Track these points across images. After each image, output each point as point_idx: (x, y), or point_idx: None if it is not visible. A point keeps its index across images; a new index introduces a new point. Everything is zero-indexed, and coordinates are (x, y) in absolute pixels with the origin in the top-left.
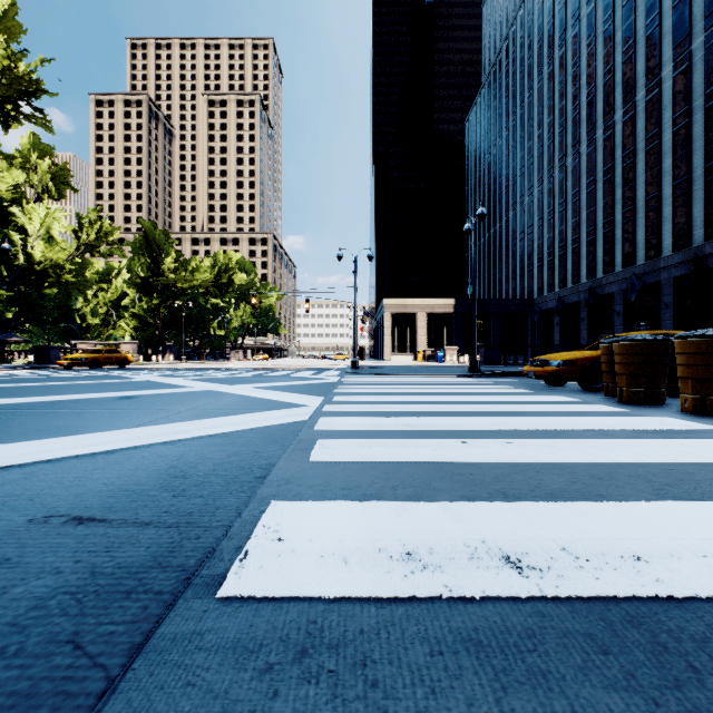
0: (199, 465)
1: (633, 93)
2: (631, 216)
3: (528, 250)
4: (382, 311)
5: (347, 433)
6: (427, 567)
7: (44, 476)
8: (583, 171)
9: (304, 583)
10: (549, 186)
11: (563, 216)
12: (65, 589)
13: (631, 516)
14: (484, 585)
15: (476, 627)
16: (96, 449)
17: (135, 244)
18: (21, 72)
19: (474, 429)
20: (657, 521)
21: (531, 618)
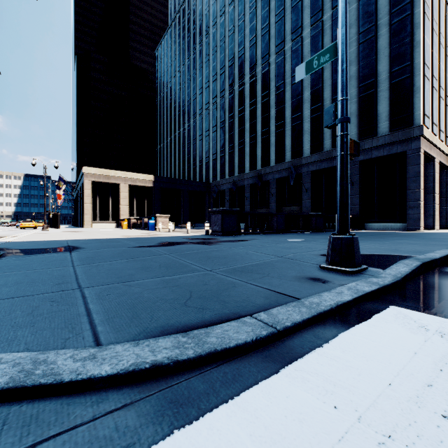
0: None
1: (283, 44)
2: (282, 128)
3: (206, 147)
4: (82, 179)
5: None
6: None
7: None
8: (247, 94)
9: None
10: (222, 103)
11: (232, 125)
12: None
13: None
14: None
15: None
16: None
17: None
18: None
19: None
20: None
21: None
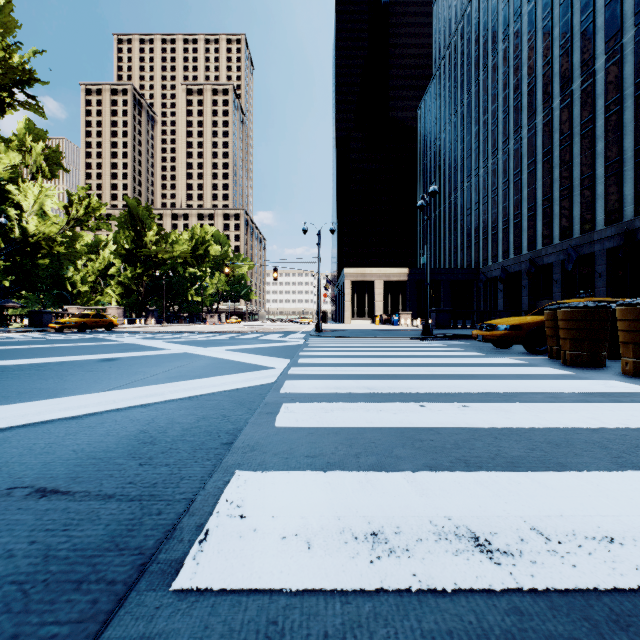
0: (169, 430)
1: (569, 82)
2: (567, 194)
3: (475, 224)
4: (343, 279)
5: (311, 396)
6: (393, 550)
7: (16, 442)
8: (524, 153)
9: (265, 571)
10: (494, 167)
11: (506, 194)
12: (13, 578)
13: (595, 488)
14: (454, 574)
15: (450, 630)
16: (71, 413)
17: (120, 219)
18: (16, 63)
19: (430, 392)
20: (623, 495)
21: (509, 618)
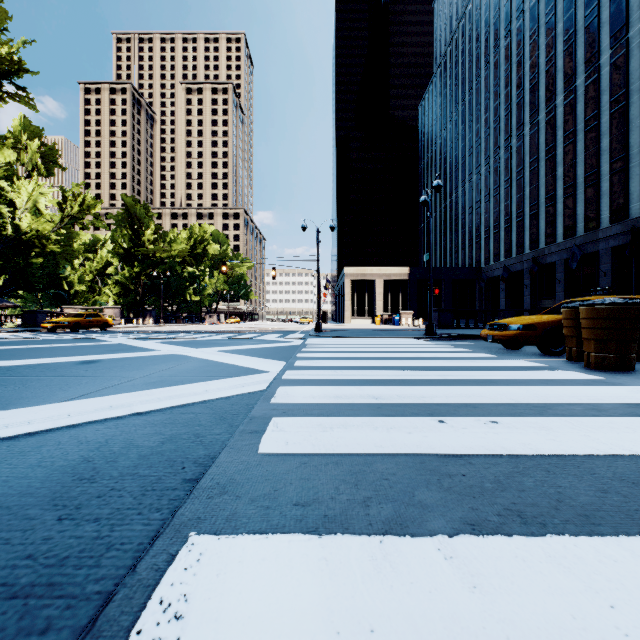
0: (121, 457)
1: (573, 78)
2: (571, 191)
3: (476, 223)
4: (343, 279)
5: (306, 408)
6: None
7: None
8: (526, 150)
9: None
10: (495, 165)
11: (508, 192)
12: None
13: None
14: None
15: None
16: (6, 432)
17: (118, 217)
18: (5, 54)
19: (447, 402)
20: None
21: None
